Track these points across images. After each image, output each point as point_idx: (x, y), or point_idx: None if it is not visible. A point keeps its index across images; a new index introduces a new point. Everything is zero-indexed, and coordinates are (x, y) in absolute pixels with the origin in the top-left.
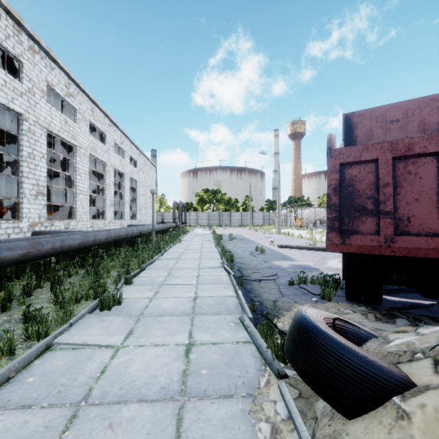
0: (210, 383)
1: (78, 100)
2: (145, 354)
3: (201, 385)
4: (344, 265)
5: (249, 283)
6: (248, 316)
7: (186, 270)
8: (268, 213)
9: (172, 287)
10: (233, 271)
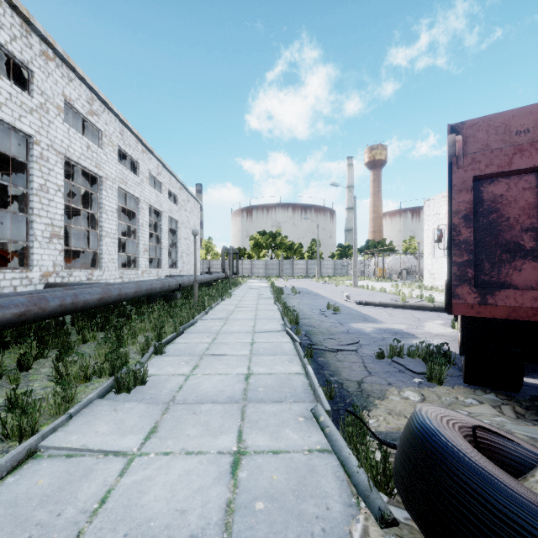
0: (269, 530)
1: (104, 120)
2: (170, 468)
3: (255, 532)
4: (464, 334)
5: (321, 354)
6: (324, 408)
7: (237, 335)
8: (340, 261)
9: (217, 359)
10: (299, 336)
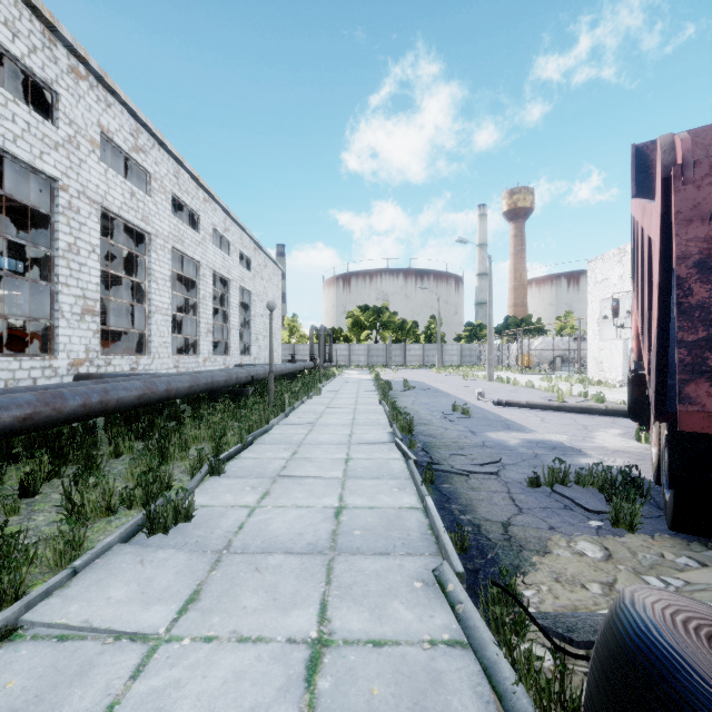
0: None
1: (153, 158)
2: (211, 667)
3: None
4: (673, 455)
5: (446, 479)
6: (454, 568)
7: (326, 447)
8: (469, 345)
9: (296, 484)
10: (413, 451)
